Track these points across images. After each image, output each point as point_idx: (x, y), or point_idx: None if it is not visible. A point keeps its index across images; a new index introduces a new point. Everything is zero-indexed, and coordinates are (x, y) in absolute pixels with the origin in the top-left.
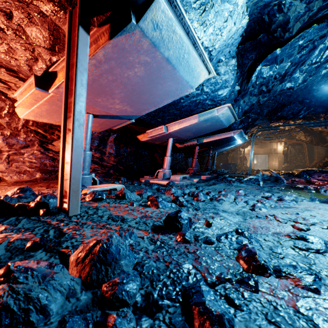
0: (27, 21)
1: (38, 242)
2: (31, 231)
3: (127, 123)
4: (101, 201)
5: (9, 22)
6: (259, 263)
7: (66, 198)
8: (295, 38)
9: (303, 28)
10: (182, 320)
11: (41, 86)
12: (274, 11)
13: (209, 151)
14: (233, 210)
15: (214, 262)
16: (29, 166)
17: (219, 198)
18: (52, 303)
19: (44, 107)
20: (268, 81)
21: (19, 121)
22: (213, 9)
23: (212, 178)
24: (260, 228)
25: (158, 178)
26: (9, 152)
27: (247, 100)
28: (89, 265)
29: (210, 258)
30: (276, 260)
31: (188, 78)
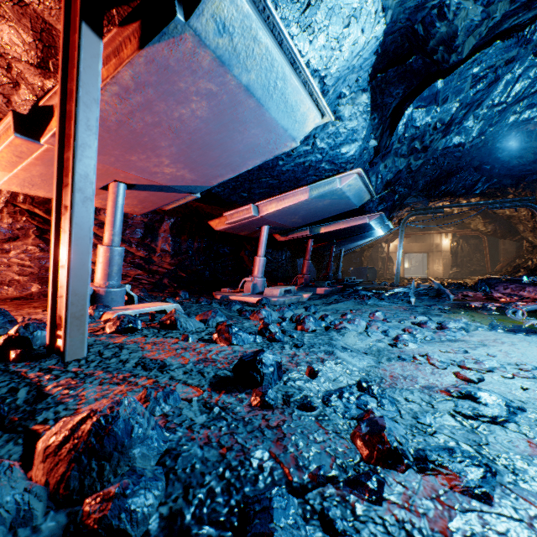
0: None
1: None
2: None
3: (188, 200)
4: (132, 333)
5: None
6: (389, 446)
7: (61, 329)
8: (467, 63)
9: (480, 48)
10: None
11: (26, 132)
12: (432, 17)
13: (331, 247)
14: (361, 346)
15: (311, 445)
16: (20, 272)
17: (341, 326)
18: None
19: (35, 169)
20: (424, 133)
21: None
22: (324, 4)
23: (335, 292)
24: (402, 379)
25: (244, 292)
26: None
27: (391, 164)
28: (66, 461)
29: (305, 437)
30: (422, 438)
31: (286, 123)
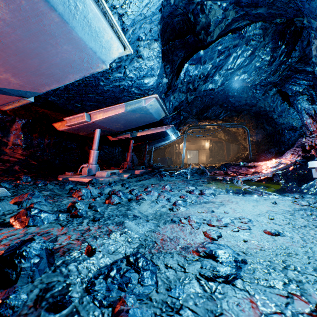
0: None
1: None
2: None
3: (23, 103)
4: None
5: None
6: None
7: None
8: (215, 43)
9: (221, 36)
10: None
11: None
12: (198, 11)
13: (146, 145)
14: (150, 212)
15: None
16: None
17: (140, 197)
18: None
19: None
20: (194, 80)
21: None
22: None
23: (147, 173)
24: (169, 241)
25: (82, 175)
26: None
27: (177, 96)
28: None
29: None
30: None
31: (94, 46)
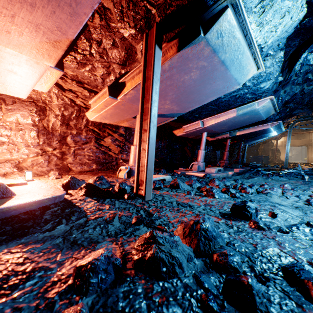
0: (111, 46)
1: (141, 219)
2: (128, 210)
3: (169, 120)
4: (160, 190)
5: (98, 48)
6: None
7: (141, 185)
8: None
9: None
10: (294, 290)
11: (112, 95)
12: None
13: (240, 144)
14: (286, 204)
15: (299, 249)
16: (88, 159)
17: (266, 191)
18: (183, 262)
19: (110, 111)
20: None
21: (82, 122)
22: (272, 9)
23: (246, 171)
24: None
25: (193, 170)
26: (75, 148)
27: (289, 90)
28: (196, 239)
29: (293, 245)
30: None
31: (237, 76)
